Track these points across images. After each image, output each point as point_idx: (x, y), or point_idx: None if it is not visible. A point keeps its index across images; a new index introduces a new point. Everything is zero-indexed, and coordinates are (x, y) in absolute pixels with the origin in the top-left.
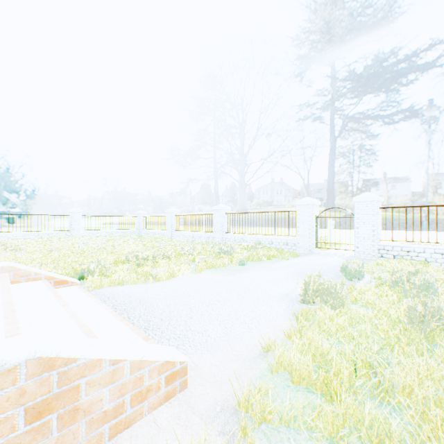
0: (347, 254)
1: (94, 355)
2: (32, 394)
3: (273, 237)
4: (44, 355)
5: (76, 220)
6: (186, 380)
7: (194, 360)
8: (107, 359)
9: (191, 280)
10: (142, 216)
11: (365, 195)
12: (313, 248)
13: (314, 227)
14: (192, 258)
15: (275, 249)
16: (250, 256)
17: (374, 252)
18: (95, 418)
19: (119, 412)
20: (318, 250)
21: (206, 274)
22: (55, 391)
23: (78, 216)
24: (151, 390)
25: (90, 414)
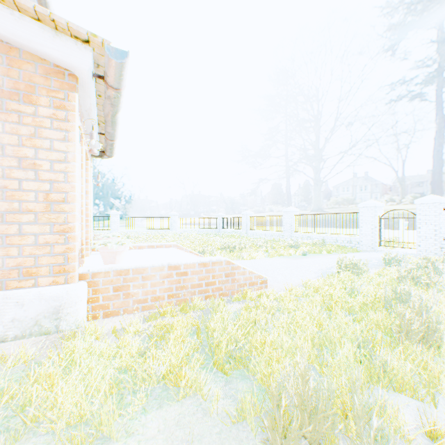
0: (410, 252)
1: (239, 264)
2: (226, 270)
3: (338, 236)
4: (228, 260)
5: (174, 221)
6: (267, 286)
7: (270, 283)
8: (242, 267)
9: (266, 260)
10: (221, 217)
11: (427, 197)
12: (375, 246)
13: (377, 227)
14: (265, 249)
15: (338, 246)
16: (312, 250)
17: (436, 250)
18: (239, 284)
19: (245, 286)
20: (381, 248)
21: (276, 258)
22: (230, 271)
23: (176, 218)
24: (255, 283)
25: (238, 282)
